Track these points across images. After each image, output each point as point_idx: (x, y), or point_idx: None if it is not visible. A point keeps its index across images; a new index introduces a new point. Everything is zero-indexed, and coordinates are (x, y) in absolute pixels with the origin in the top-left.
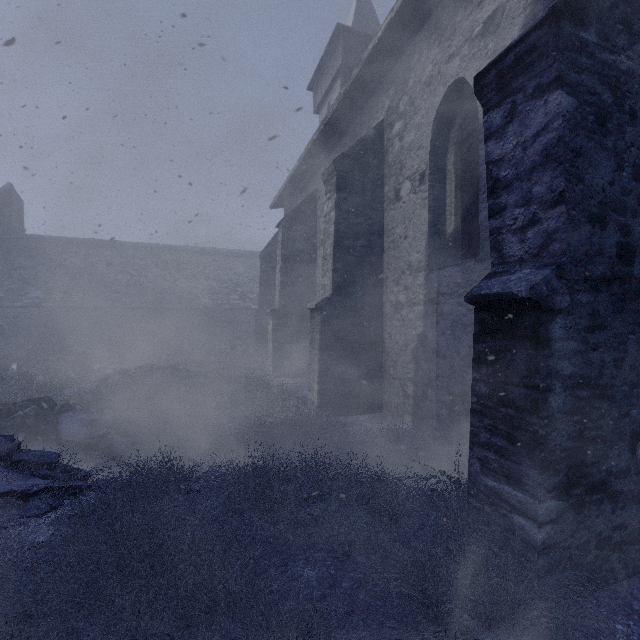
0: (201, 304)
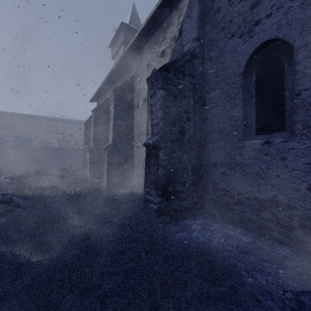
0: (53, 146)
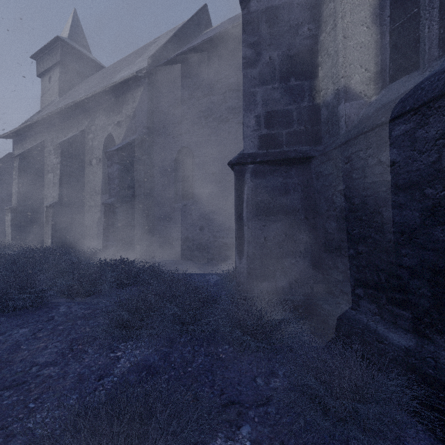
0: None
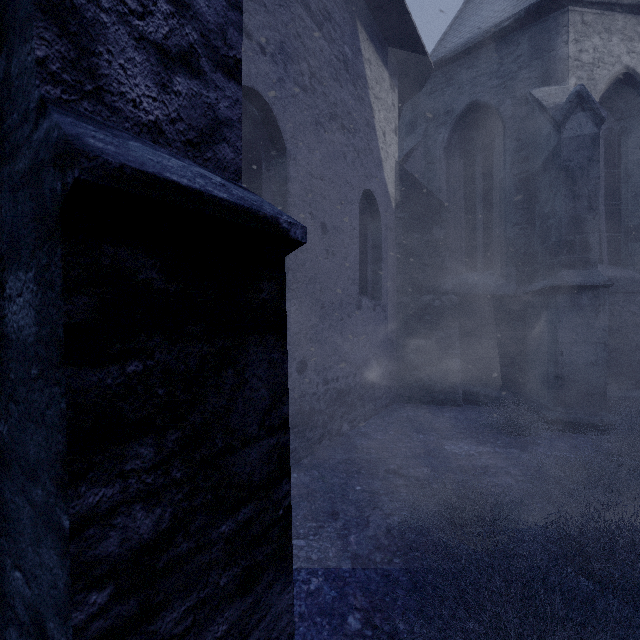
0: None
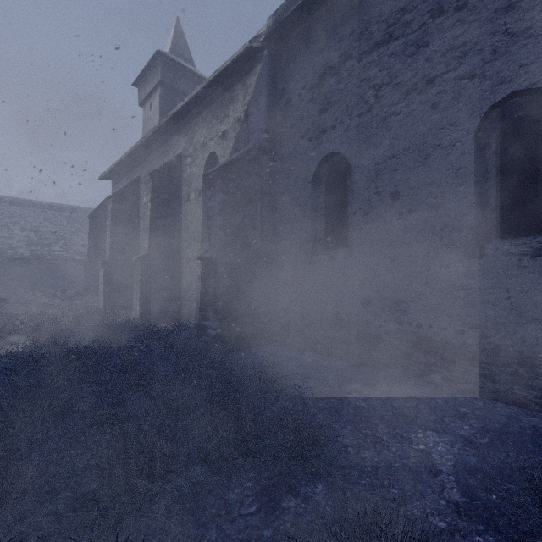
0: (17, 254)
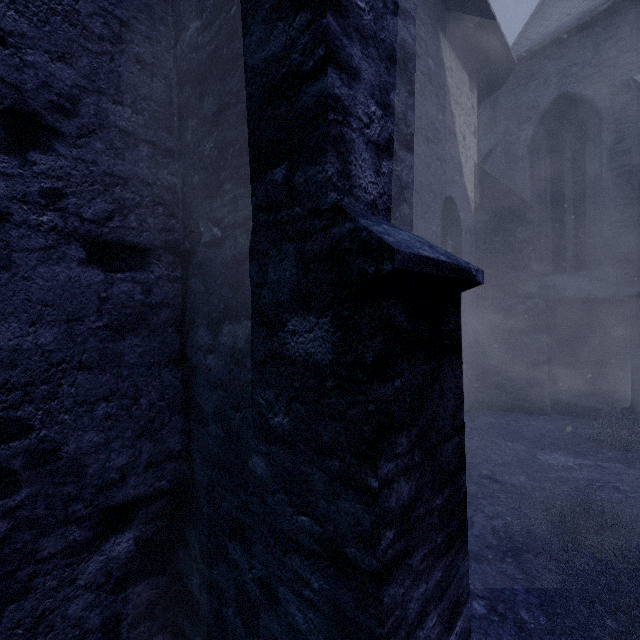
0: None
